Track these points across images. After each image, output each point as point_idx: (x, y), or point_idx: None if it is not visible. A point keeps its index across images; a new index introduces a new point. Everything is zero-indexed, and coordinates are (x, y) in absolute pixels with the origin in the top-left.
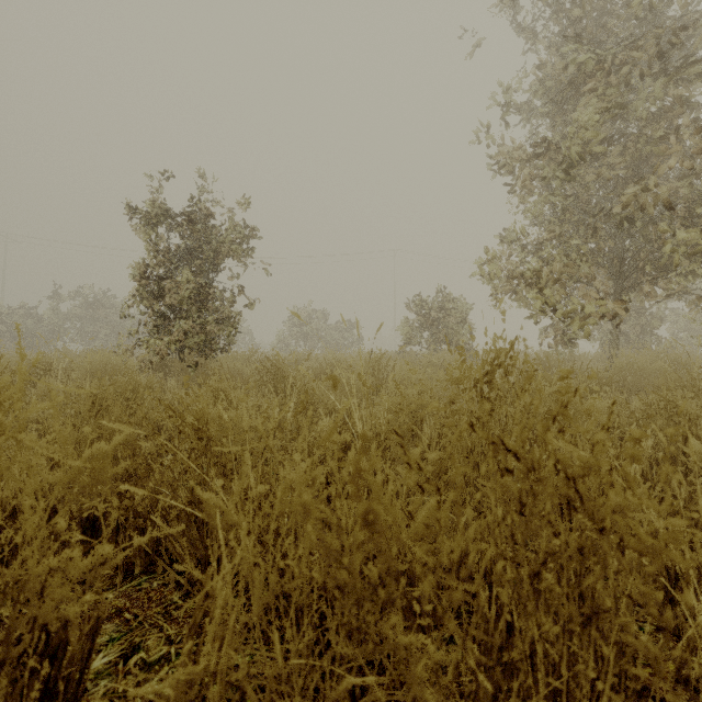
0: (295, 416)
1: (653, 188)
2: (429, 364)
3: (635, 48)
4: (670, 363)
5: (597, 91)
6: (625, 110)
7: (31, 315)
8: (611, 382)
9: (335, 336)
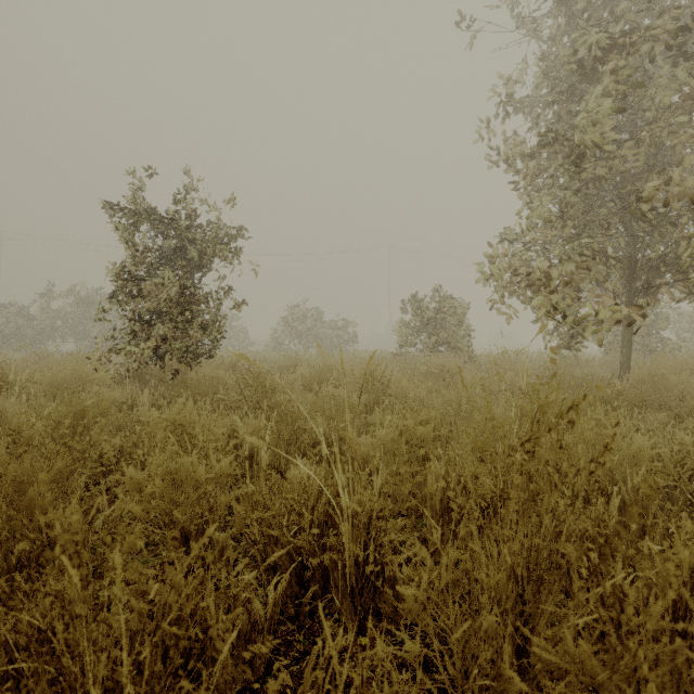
0: (226, 540)
1: (678, 180)
2: (427, 371)
3: (655, 27)
4: (691, 373)
5: (612, 75)
6: (640, 97)
7: (21, 313)
8: (638, 401)
9: (329, 334)
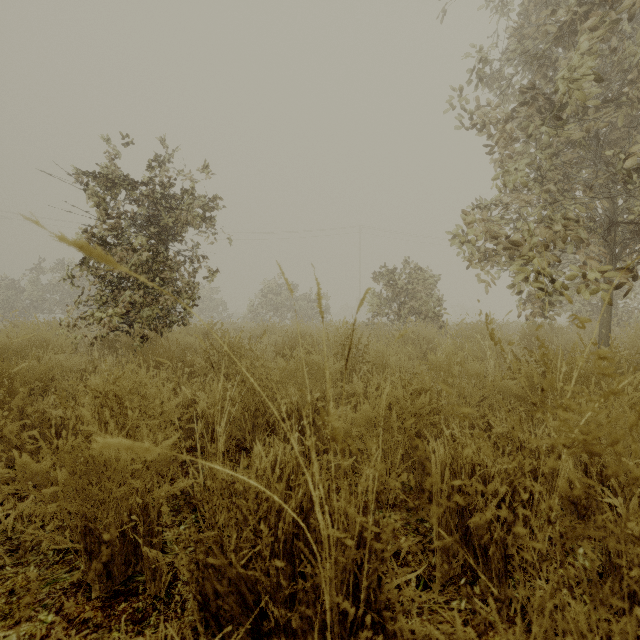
0: None
1: None
2: (403, 338)
3: None
4: None
5: (599, 27)
6: (624, 54)
7: (11, 286)
8: None
9: (303, 306)
